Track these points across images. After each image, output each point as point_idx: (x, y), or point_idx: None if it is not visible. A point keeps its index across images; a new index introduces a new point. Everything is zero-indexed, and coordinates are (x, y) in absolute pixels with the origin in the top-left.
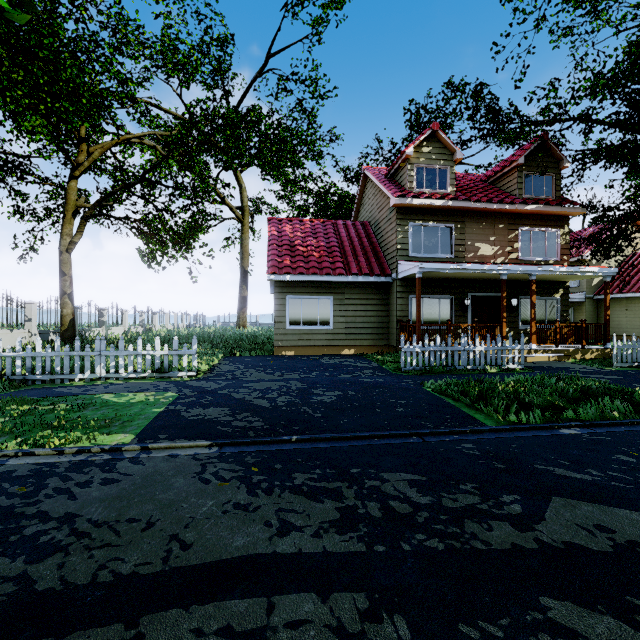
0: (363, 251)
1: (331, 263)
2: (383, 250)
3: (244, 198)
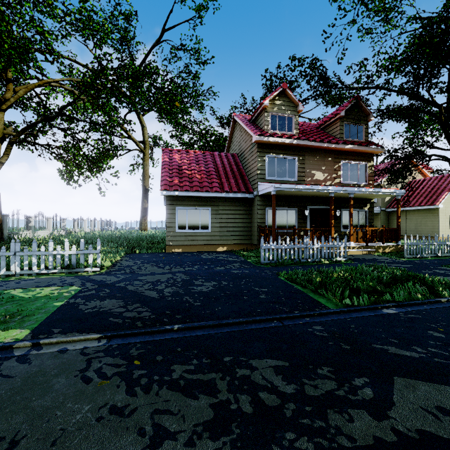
0: (233, 175)
1: (209, 183)
2: (247, 174)
3: (145, 135)
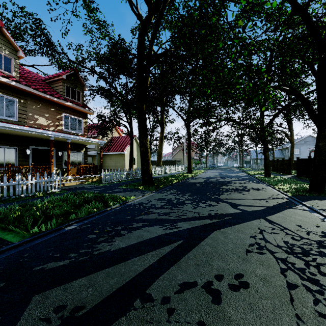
0: None
1: None
2: None
3: None
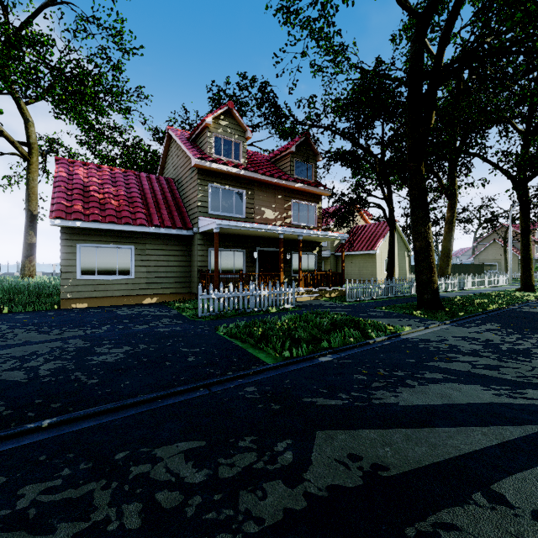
0: (166, 205)
1: (132, 213)
2: (186, 206)
3: (31, 134)
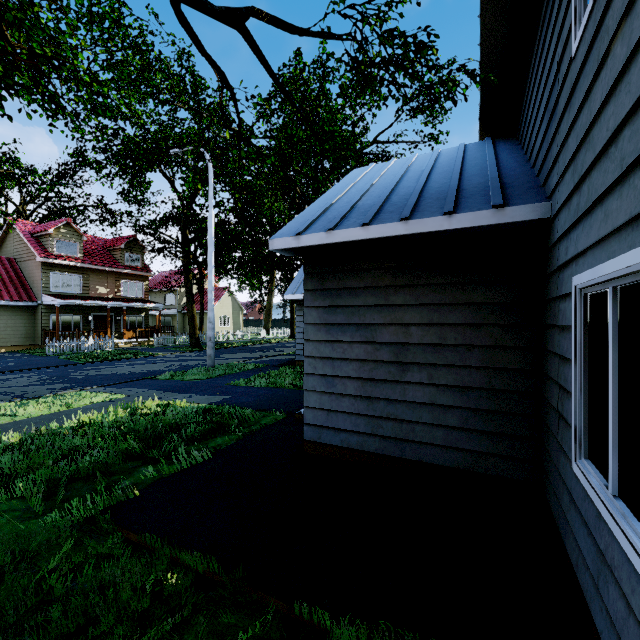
0: (12, 283)
1: None
2: (30, 283)
3: None
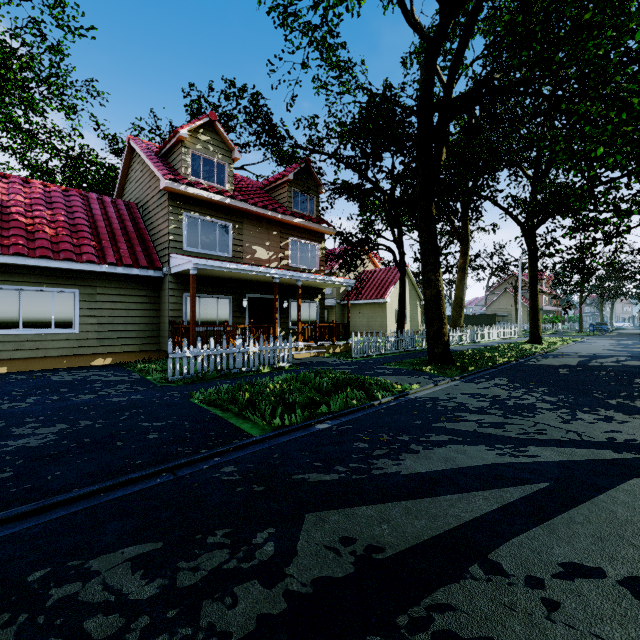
0: (126, 237)
1: (75, 245)
2: (153, 239)
3: None
